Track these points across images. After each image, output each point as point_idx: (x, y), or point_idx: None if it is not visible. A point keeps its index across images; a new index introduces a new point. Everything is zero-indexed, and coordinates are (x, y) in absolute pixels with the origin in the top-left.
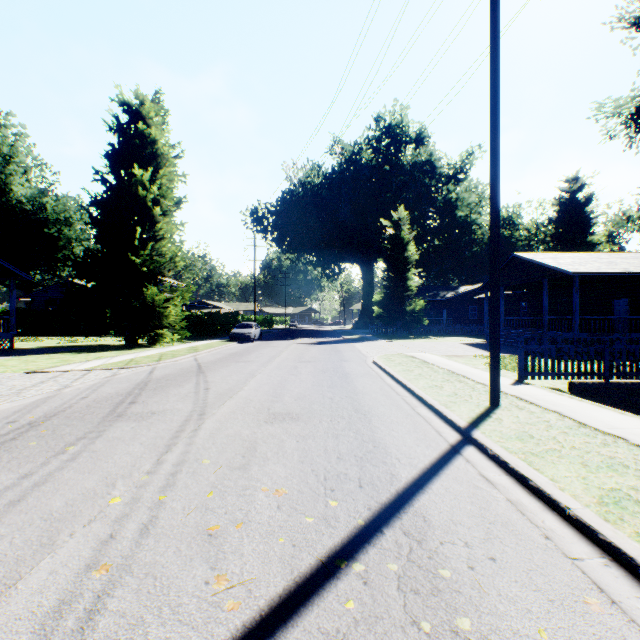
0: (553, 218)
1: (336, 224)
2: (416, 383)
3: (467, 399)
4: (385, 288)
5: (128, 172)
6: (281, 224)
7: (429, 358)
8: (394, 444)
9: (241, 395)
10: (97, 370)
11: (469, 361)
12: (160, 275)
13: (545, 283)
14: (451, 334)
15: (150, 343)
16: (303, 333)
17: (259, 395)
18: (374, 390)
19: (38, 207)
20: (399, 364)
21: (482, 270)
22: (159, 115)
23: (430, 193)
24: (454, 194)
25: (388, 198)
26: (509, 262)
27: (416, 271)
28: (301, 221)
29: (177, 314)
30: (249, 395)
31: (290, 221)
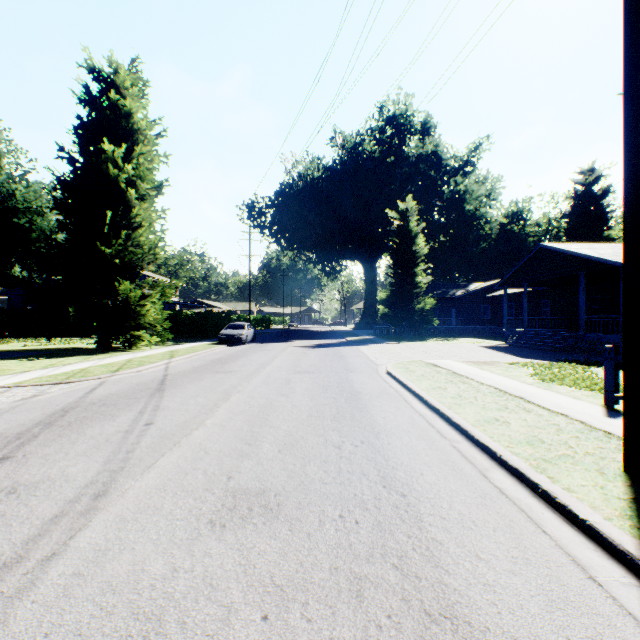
0: (567, 212)
1: (337, 218)
2: (463, 413)
3: (570, 454)
4: (391, 285)
5: (97, 148)
6: (279, 219)
7: (456, 367)
8: (508, 634)
9: (195, 439)
10: (21, 387)
11: (507, 371)
12: (138, 269)
13: (581, 277)
14: (462, 335)
15: (125, 346)
16: (302, 334)
17: (223, 439)
18: (402, 426)
19: (7, 194)
20: (423, 377)
21: (491, 267)
22: (137, 87)
23: (436, 187)
24: (462, 186)
25: (392, 190)
26: (534, 254)
27: (425, 266)
28: (300, 215)
29: (157, 313)
30: (207, 439)
31: (289, 215)
